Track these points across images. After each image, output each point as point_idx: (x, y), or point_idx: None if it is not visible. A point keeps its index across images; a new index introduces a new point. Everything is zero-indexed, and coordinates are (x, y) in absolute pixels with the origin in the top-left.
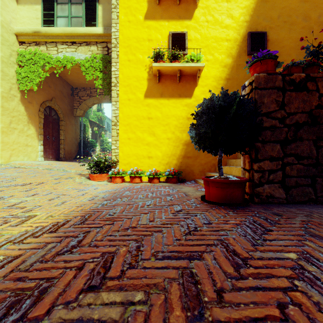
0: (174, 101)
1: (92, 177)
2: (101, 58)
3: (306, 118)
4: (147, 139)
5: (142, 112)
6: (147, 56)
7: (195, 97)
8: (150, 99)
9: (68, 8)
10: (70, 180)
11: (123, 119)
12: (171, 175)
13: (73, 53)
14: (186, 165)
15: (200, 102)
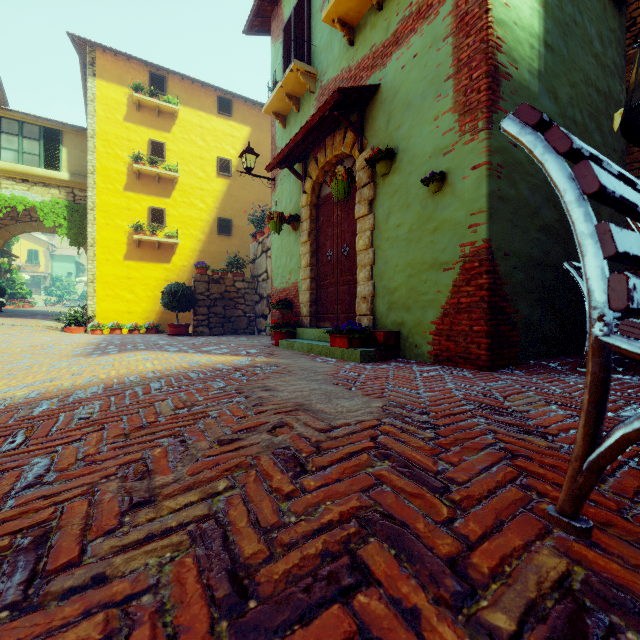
0: (154, 265)
1: (70, 330)
2: (66, 205)
3: (220, 296)
4: (126, 296)
5: (122, 272)
6: (127, 223)
7: (173, 263)
8: (130, 261)
9: (19, 142)
10: (49, 332)
11: (101, 277)
12: (151, 327)
13: (26, 193)
14: (165, 320)
15: (178, 267)
